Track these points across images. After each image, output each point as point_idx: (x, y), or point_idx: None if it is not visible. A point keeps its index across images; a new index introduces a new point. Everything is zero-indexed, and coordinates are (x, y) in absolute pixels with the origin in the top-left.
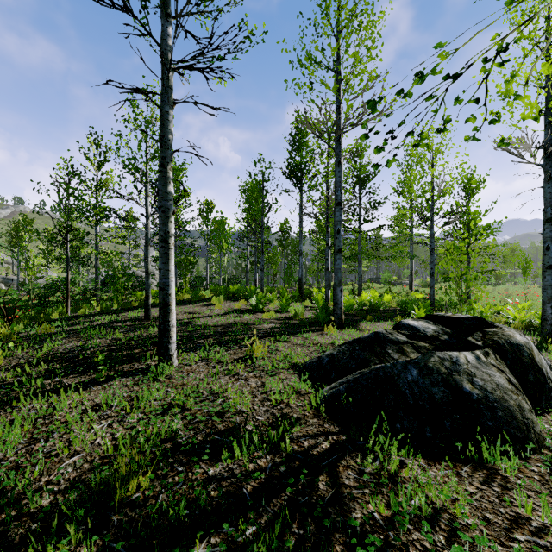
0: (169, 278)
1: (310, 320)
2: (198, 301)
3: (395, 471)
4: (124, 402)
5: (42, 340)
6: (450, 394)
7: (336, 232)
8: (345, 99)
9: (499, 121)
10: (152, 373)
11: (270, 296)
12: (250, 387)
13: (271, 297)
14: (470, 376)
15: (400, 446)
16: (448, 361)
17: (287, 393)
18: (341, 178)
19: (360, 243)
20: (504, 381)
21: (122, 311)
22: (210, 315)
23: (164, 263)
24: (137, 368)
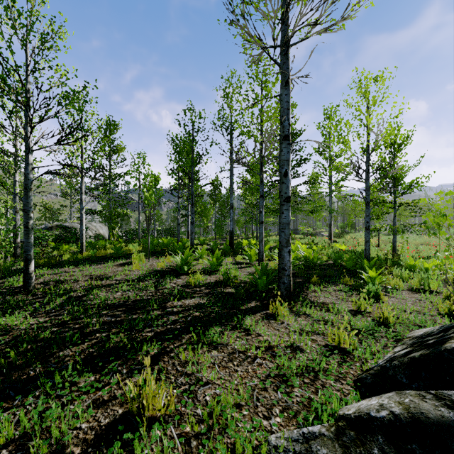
0: None
1: (247, 286)
2: (120, 257)
3: None
4: None
5: None
6: None
7: (283, 175)
8: None
9: None
10: None
11: (199, 251)
12: None
13: (200, 253)
14: None
15: None
16: None
17: None
18: (289, 103)
19: None
20: None
21: (16, 274)
22: (120, 281)
23: None
24: None
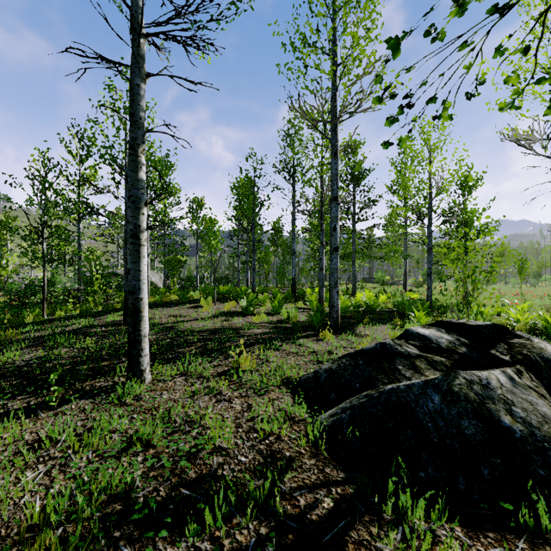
0: (140, 279)
1: (304, 323)
2: (186, 302)
3: (426, 550)
4: (72, 438)
5: (2, 349)
6: (485, 430)
7: (332, 229)
8: (342, 83)
9: (550, 79)
10: (118, 393)
11: (261, 297)
12: (234, 412)
13: (262, 299)
14: (507, 405)
15: (427, 504)
16: (477, 385)
17: (278, 420)
18: (338, 170)
19: (354, 242)
20: (550, 411)
21: (102, 314)
22: (197, 318)
23: (134, 262)
24: (102, 386)
